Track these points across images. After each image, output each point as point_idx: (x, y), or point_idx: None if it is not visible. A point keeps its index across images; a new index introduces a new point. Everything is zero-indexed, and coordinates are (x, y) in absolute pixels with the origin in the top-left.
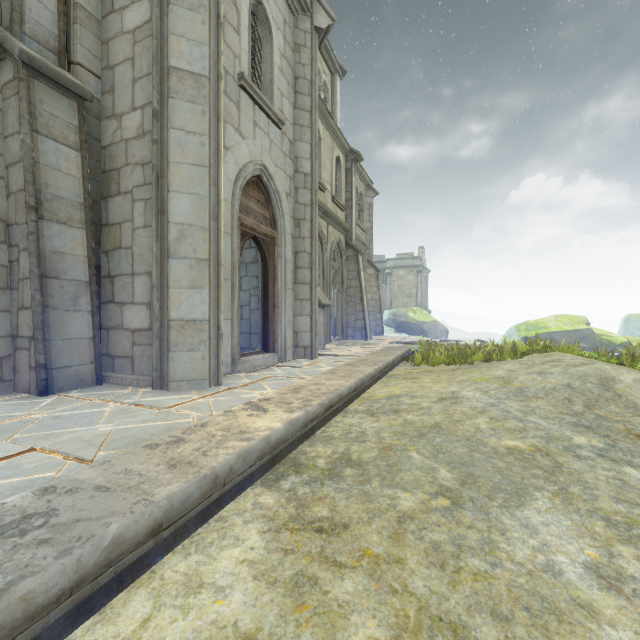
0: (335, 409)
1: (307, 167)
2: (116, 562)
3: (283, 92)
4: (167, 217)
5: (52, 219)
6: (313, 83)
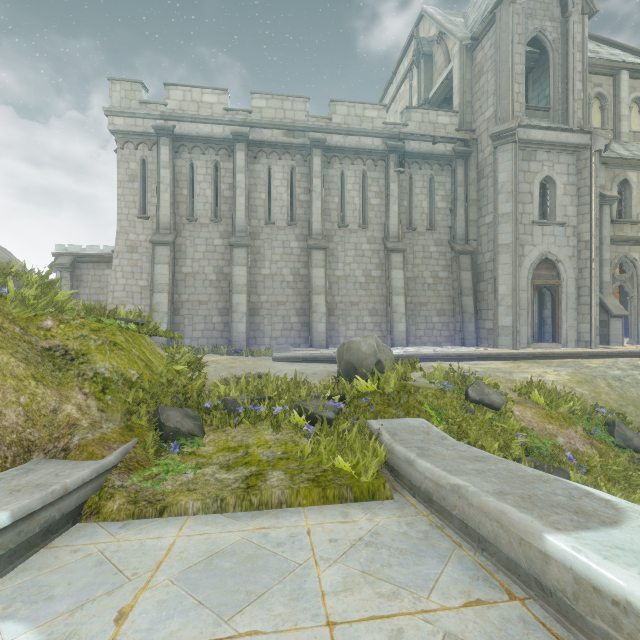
0: (553, 358)
1: (587, 237)
2: (482, 356)
3: (566, 204)
4: (497, 293)
5: (464, 295)
6: (592, 186)
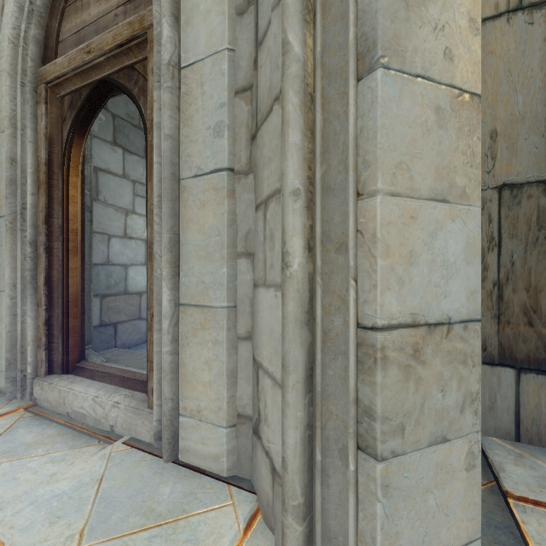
0: None
1: None
2: None
3: None
4: None
5: None
6: None
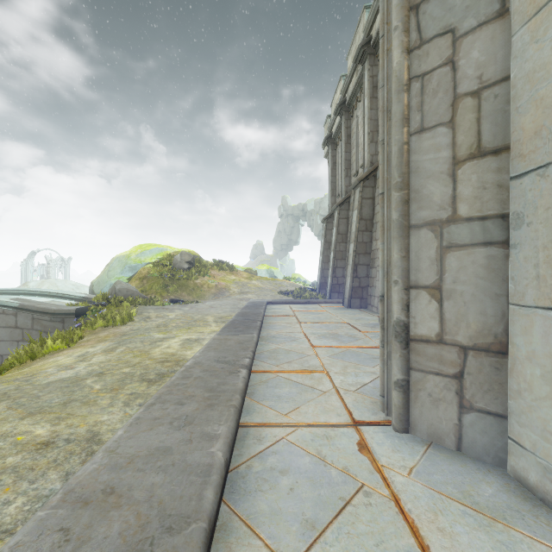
0: None
1: None
2: None
3: None
4: None
5: None
6: None
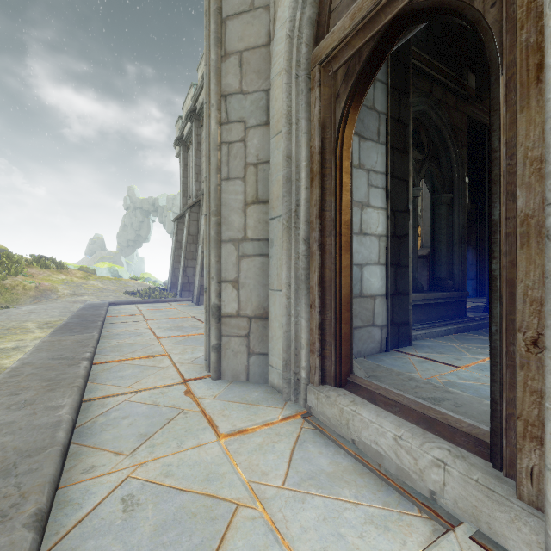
0: None
1: None
2: None
3: None
4: None
5: None
6: None
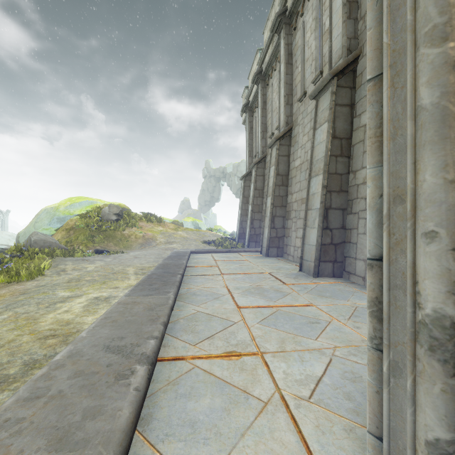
0: None
1: None
2: None
3: None
4: None
5: None
6: None
